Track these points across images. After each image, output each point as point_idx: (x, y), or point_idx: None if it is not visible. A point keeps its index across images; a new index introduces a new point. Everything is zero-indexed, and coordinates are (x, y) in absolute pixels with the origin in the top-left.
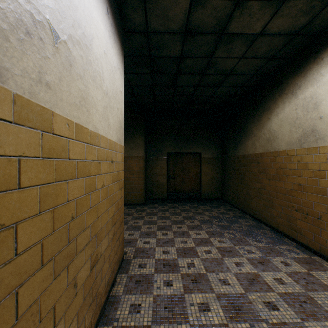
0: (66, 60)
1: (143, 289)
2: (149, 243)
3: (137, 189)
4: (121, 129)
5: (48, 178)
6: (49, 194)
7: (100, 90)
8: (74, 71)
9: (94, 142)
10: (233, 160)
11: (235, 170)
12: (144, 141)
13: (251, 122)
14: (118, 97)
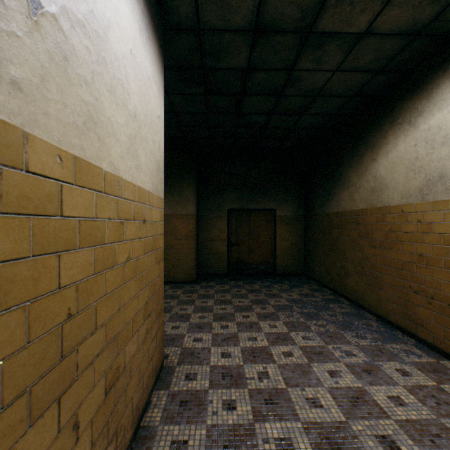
0: (56, 47)
1: (192, 416)
2: (202, 340)
3: (185, 261)
4: (160, 173)
5: (17, 249)
6: (19, 278)
7: (123, 109)
8: (73, 70)
9: (112, 190)
10: (322, 220)
11: (324, 234)
12: (196, 192)
13: (348, 166)
14: (154, 125)
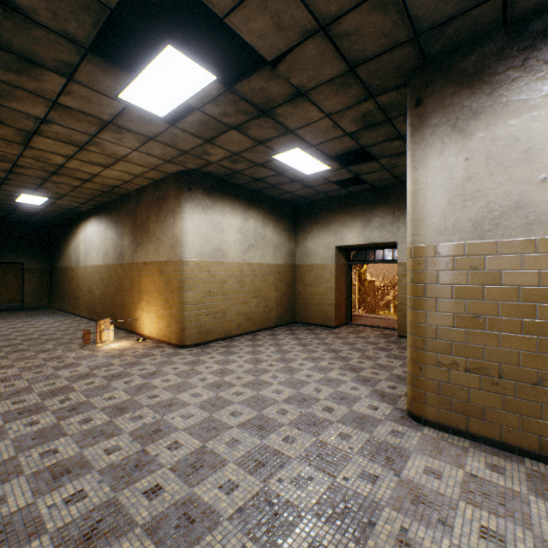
0: None
1: None
2: None
3: None
4: None
5: None
6: None
7: None
8: None
9: None
10: (57, 271)
11: (58, 279)
12: None
13: (64, 244)
14: None
